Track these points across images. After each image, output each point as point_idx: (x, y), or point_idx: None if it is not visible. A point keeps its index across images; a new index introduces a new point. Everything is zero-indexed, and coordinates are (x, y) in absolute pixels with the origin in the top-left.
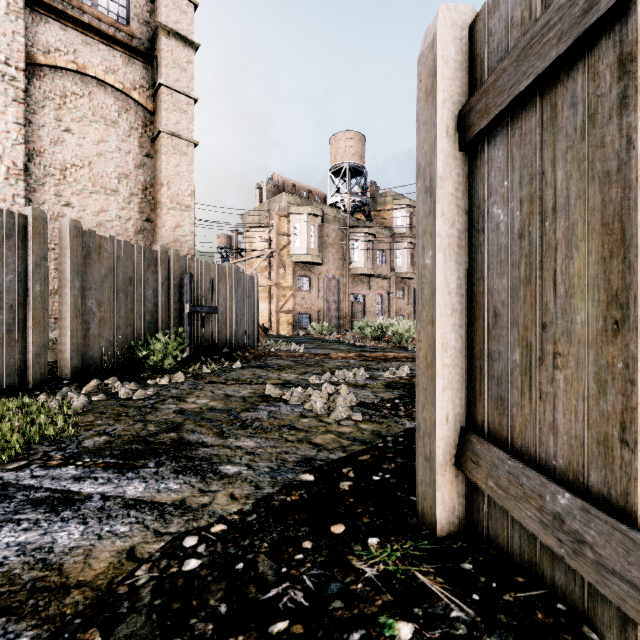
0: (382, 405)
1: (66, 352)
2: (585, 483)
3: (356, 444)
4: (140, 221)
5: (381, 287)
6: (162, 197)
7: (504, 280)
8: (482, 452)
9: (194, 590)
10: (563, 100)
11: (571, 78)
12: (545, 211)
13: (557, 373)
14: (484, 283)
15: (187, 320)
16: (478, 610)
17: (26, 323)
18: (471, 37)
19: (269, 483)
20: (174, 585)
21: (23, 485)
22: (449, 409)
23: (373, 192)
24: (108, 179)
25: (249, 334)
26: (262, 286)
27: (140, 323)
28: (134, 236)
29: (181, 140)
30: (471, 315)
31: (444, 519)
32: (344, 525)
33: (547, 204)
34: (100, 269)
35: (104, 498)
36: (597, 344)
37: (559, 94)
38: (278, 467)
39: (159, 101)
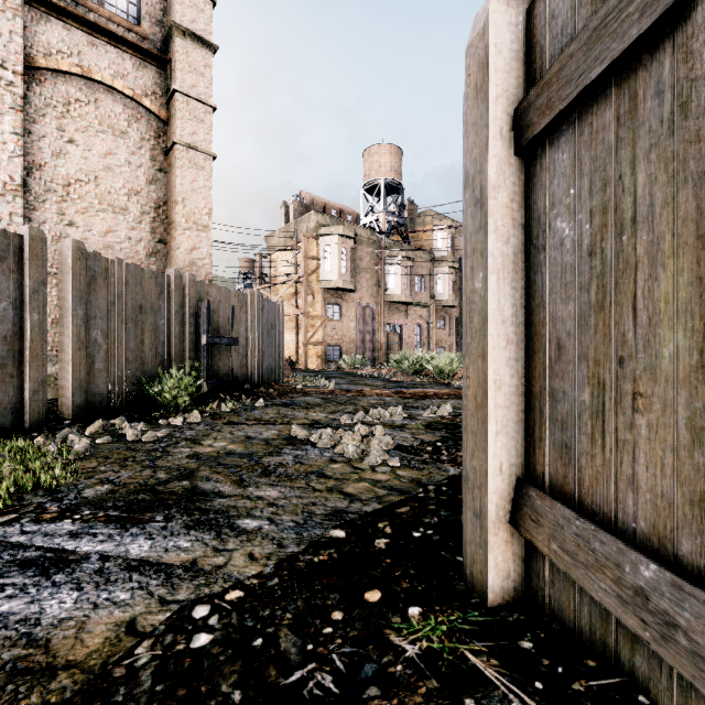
0: (422, 448)
1: (68, 389)
2: (674, 552)
3: (393, 494)
4: (152, 243)
5: (420, 316)
6: (177, 216)
7: (570, 306)
8: (543, 509)
9: (203, 673)
10: (645, 88)
11: (656, 61)
12: (622, 223)
13: (638, 417)
14: (545, 310)
15: (204, 353)
16: (542, 703)
17: (22, 356)
18: (529, 22)
19: (294, 540)
20: (180, 666)
21: (11, 543)
22: (503, 457)
23: (411, 211)
24: (116, 196)
25: (273, 368)
26: (288, 315)
27: (151, 356)
28: (145, 259)
29: (198, 153)
30: (529, 347)
31: (497, 586)
32: (380, 591)
33: (625, 214)
34: (106, 296)
35: (103, 558)
36: (690, 383)
37: (640, 81)
38: (304, 521)
39: (173, 109)
